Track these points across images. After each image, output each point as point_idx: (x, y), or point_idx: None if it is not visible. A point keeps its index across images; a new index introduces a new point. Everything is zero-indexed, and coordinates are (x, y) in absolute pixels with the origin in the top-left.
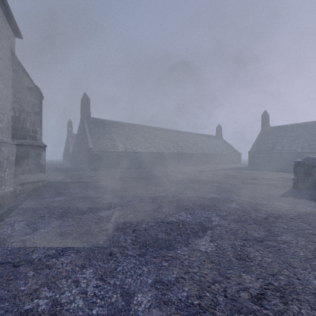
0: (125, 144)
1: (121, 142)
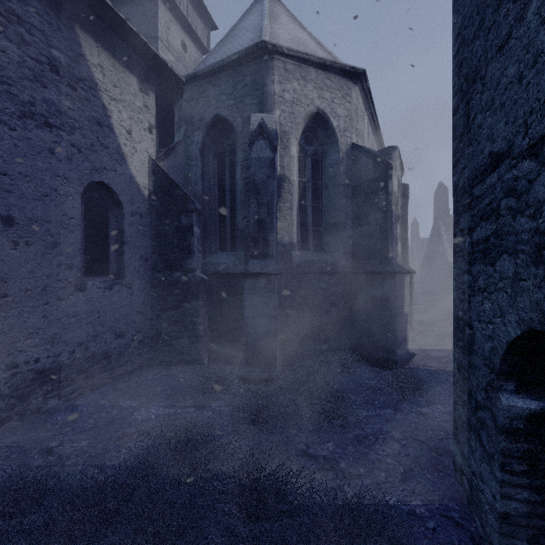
0: None
1: None
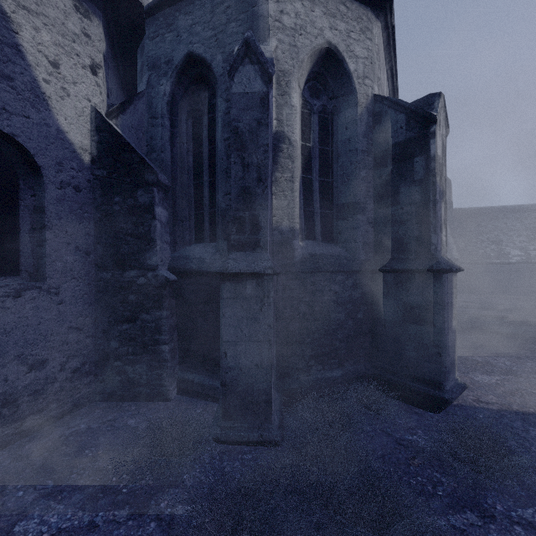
0: (526, 248)
1: (516, 246)
